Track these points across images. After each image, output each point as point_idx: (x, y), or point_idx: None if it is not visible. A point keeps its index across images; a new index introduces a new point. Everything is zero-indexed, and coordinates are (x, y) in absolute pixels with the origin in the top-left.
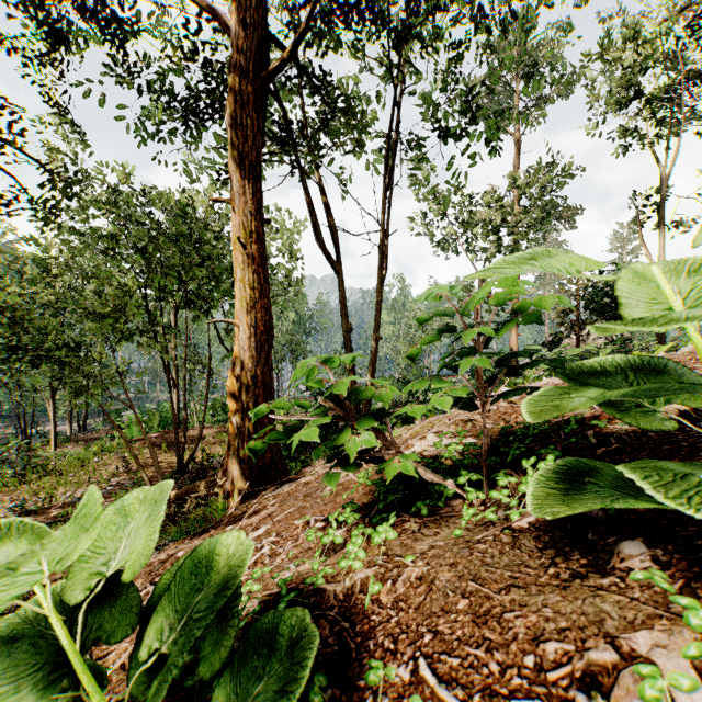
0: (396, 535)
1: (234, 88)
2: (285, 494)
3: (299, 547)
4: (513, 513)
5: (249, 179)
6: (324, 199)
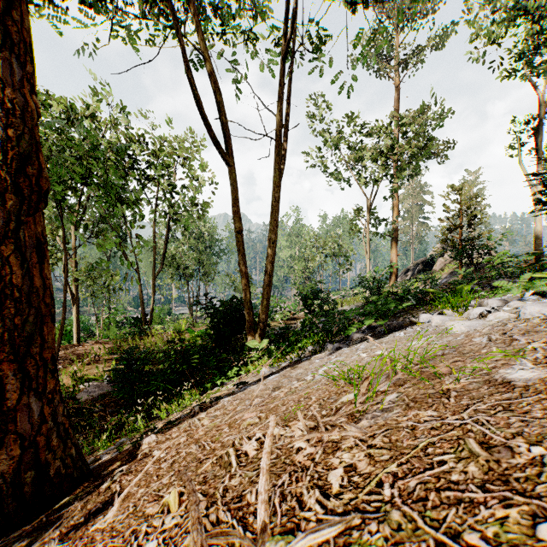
0: None
1: None
2: None
3: None
4: None
5: None
6: (211, 74)
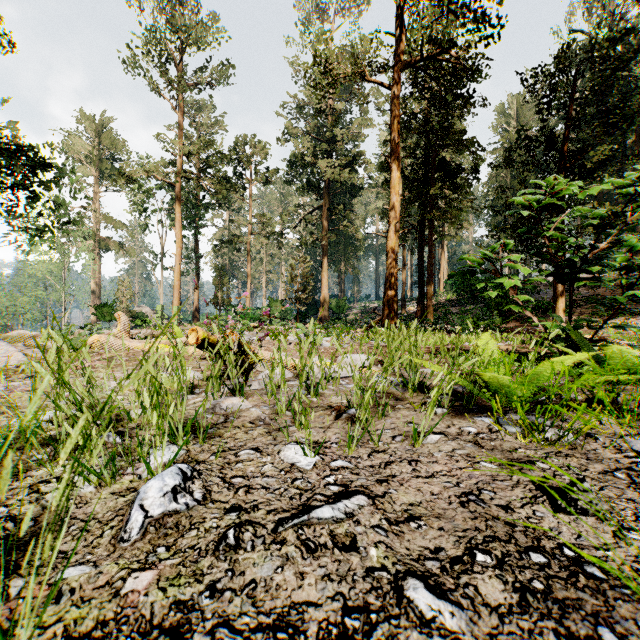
0: None
1: None
2: None
3: None
4: None
5: None
6: None
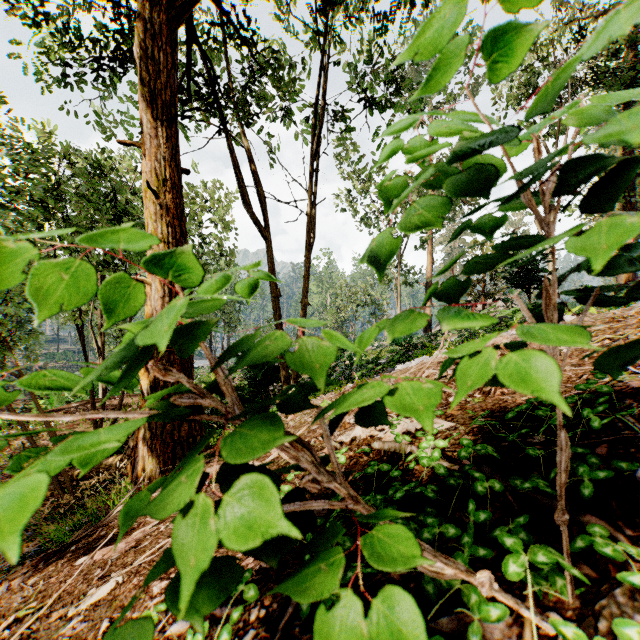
0: None
1: (144, 15)
2: None
3: None
4: None
5: (163, 120)
6: (252, 164)
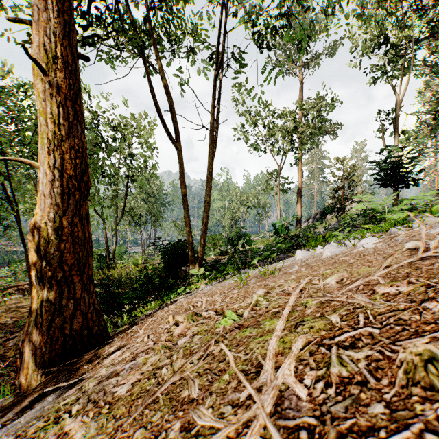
0: None
1: None
2: None
3: None
4: None
5: None
6: (165, 87)
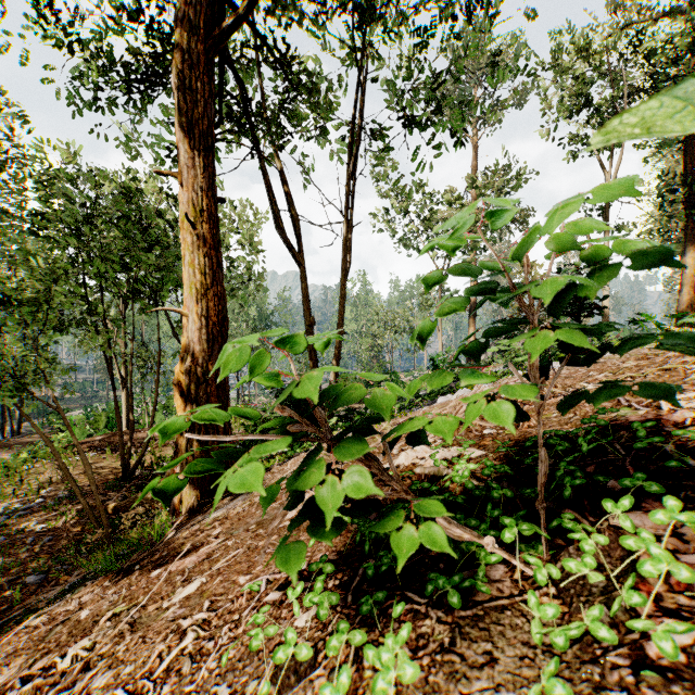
0: (417, 672)
1: (181, 45)
2: (235, 517)
3: (240, 644)
4: (657, 635)
5: (199, 150)
6: (285, 186)
